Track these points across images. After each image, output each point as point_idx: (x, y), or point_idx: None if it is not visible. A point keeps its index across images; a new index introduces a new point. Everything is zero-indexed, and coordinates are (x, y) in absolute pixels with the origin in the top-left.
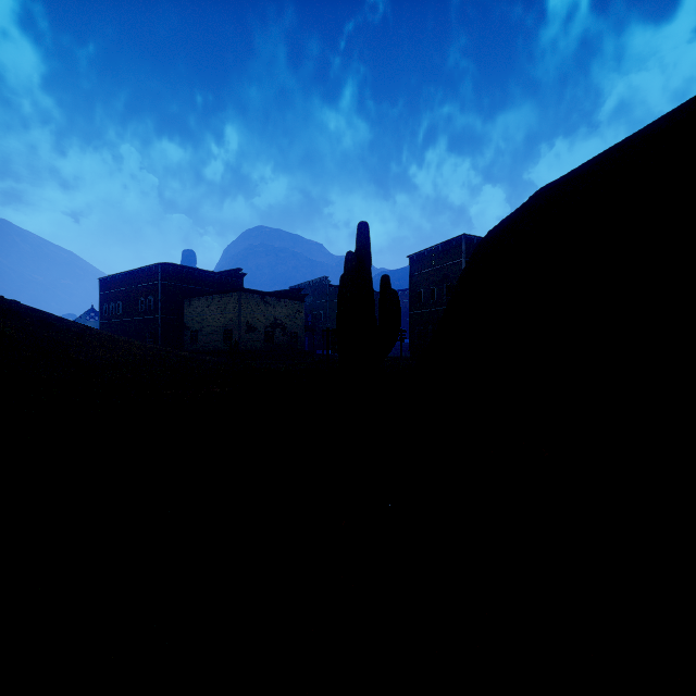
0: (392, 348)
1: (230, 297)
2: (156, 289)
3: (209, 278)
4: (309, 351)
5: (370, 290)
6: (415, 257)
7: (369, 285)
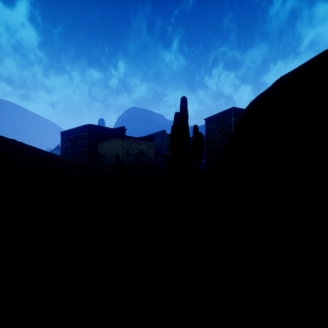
0: (199, 164)
1: (119, 140)
2: (85, 136)
3: (109, 131)
4: (156, 165)
5: (187, 133)
6: (208, 119)
7: (187, 130)
